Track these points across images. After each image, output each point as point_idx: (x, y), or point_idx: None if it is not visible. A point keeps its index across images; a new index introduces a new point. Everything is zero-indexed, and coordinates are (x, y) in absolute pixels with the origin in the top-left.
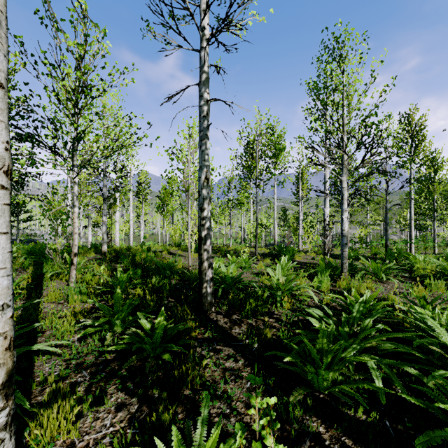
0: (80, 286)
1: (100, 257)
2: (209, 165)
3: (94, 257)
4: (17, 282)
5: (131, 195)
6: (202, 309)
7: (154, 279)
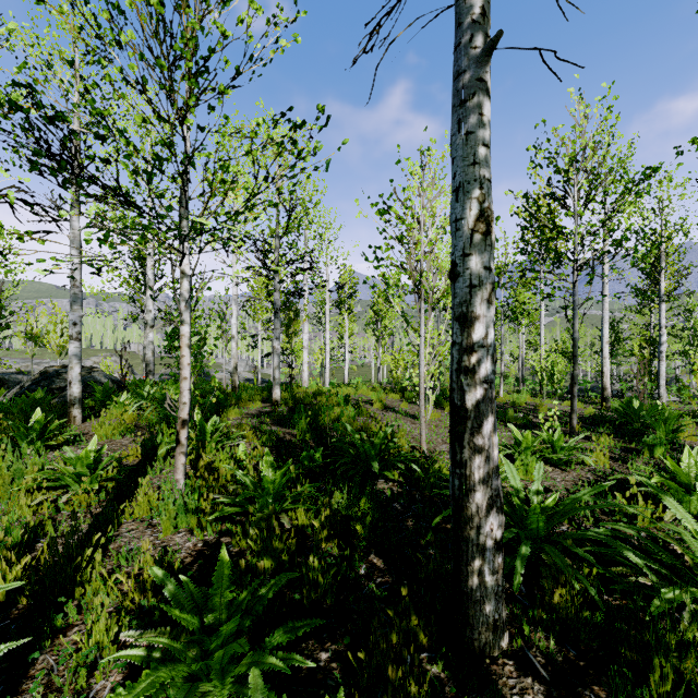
0: (186, 495)
1: (268, 409)
2: (489, 180)
3: (259, 410)
4: (102, 465)
5: (328, 305)
6: (467, 636)
7: (336, 497)
